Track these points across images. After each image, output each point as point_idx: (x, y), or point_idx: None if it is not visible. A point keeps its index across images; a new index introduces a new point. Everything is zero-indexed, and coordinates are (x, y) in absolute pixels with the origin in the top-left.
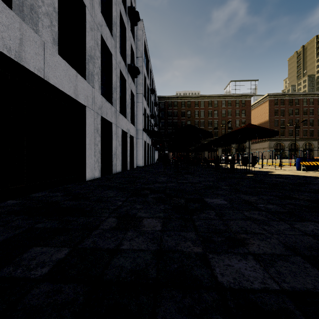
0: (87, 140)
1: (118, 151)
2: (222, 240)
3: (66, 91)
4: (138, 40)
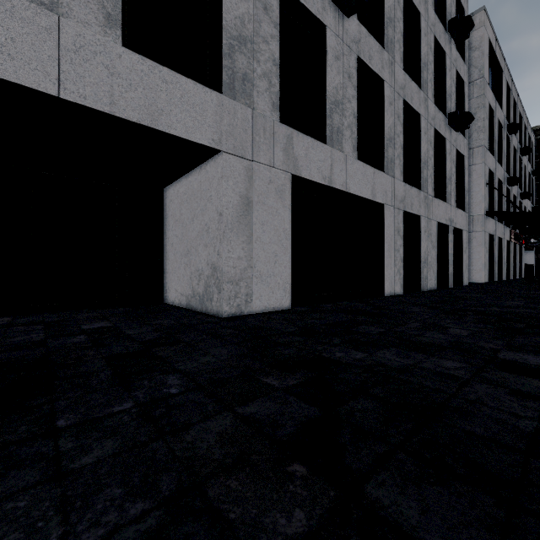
0: (386, 246)
1: (430, 258)
2: (533, 349)
3: (364, 195)
4: (473, 49)
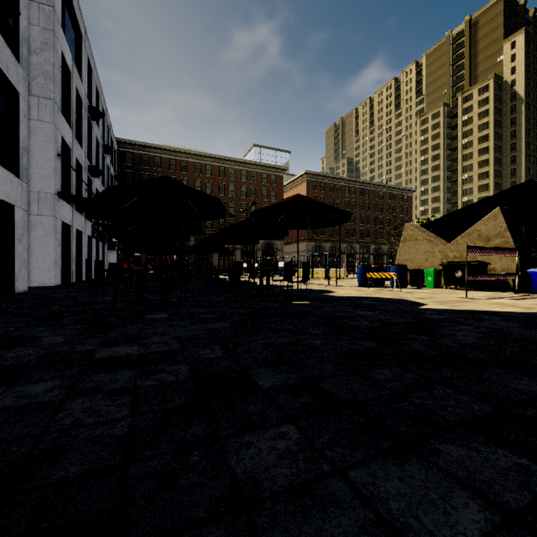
0: None
1: None
2: None
3: None
4: None
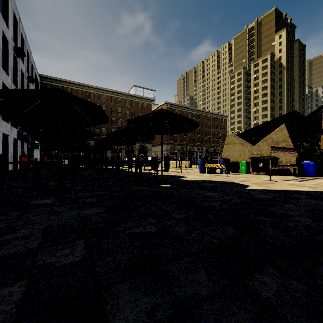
0: None
1: None
2: None
3: None
4: None
